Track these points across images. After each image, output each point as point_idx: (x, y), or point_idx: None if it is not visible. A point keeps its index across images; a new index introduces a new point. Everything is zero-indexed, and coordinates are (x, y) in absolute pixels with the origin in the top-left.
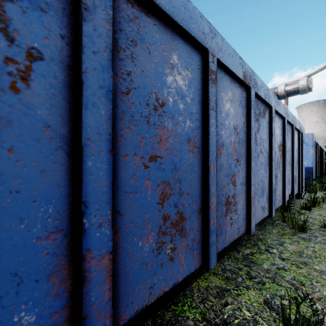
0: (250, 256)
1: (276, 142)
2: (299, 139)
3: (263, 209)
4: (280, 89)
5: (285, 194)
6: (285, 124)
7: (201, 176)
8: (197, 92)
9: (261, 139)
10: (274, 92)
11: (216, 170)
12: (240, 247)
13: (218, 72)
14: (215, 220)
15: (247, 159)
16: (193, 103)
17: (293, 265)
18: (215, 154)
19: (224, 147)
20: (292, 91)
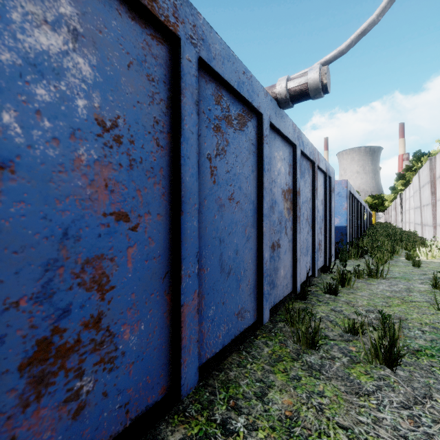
0: None
1: (278, 184)
2: (325, 185)
3: (238, 316)
4: (280, 87)
5: (297, 274)
6: (297, 156)
7: None
8: None
9: (231, 172)
10: (271, 92)
11: None
12: (167, 421)
13: None
14: None
15: (173, 213)
16: None
17: None
18: None
19: (21, 171)
20: (297, 90)
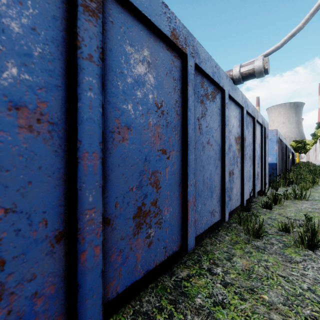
0: (184, 283)
1: (233, 133)
2: (262, 133)
3: (211, 214)
4: (235, 71)
5: (244, 193)
6: (244, 114)
7: (63, 175)
8: (51, 21)
9: (208, 127)
10: (229, 75)
11: (102, 164)
12: (177, 266)
13: (117, 9)
14: (99, 249)
15: (183, 150)
16: (35, 37)
17: (236, 295)
18: (99, 138)
19: (133, 130)
20: (247, 73)
